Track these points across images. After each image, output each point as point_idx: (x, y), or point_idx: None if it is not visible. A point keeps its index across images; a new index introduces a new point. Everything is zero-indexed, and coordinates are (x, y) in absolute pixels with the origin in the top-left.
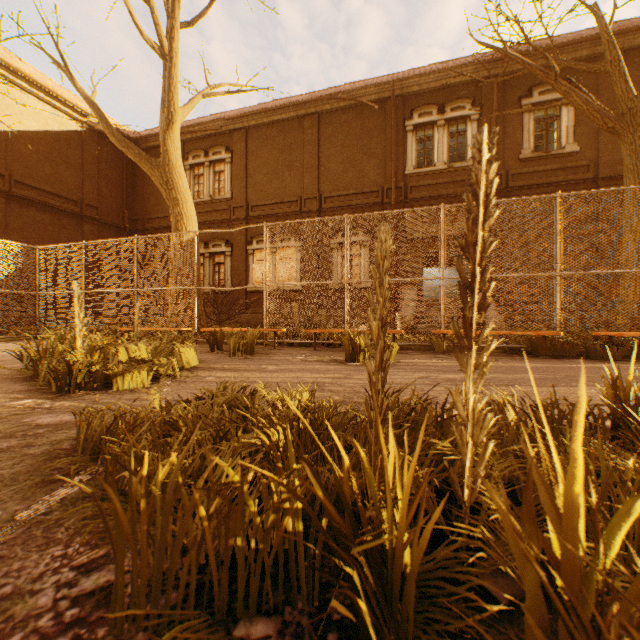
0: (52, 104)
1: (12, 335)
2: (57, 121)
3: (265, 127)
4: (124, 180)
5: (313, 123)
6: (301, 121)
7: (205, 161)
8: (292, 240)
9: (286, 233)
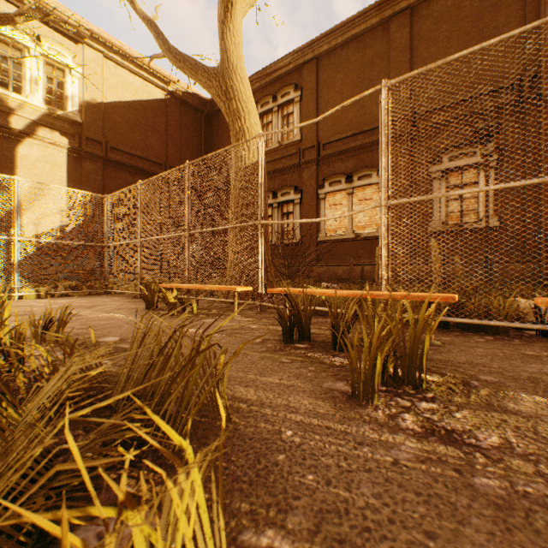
0: (141, 75)
1: (85, 289)
2: (145, 91)
3: (339, 49)
4: (201, 142)
5: (403, 22)
6: (385, 26)
7: (273, 106)
8: (373, 176)
9: (366, 168)
